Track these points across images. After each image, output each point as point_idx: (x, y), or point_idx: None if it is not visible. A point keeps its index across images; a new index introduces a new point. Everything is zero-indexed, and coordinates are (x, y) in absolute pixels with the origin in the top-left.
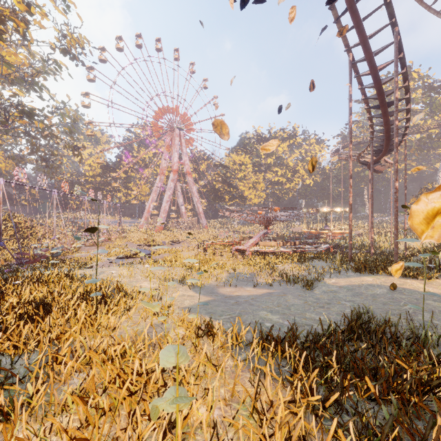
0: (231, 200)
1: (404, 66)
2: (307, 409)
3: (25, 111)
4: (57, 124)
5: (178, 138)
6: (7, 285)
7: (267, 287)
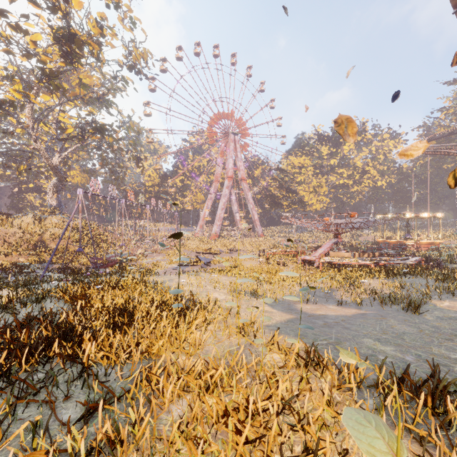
0: (290, 206)
1: None
2: None
3: (98, 127)
4: (123, 137)
5: (233, 144)
6: (91, 289)
7: (354, 306)
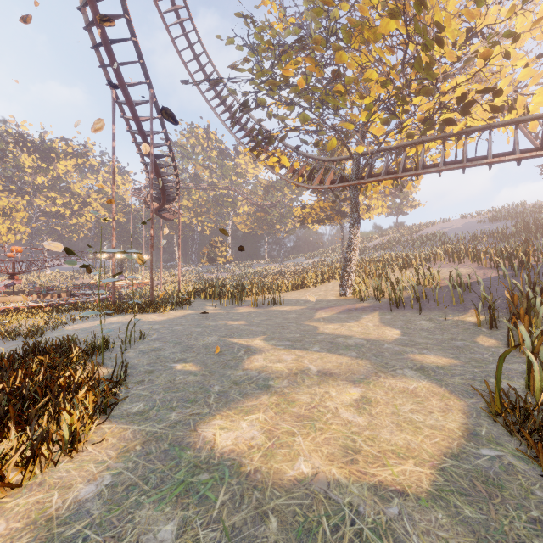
0: None
1: (164, 127)
2: None
3: None
4: None
5: None
6: None
7: None
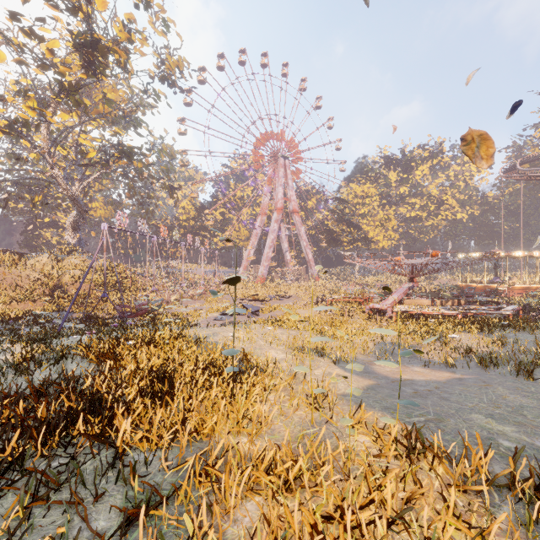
0: (351, 244)
1: None
2: None
3: (125, 150)
4: (154, 163)
5: (283, 169)
6: (121, 346)
7: (445, 369)
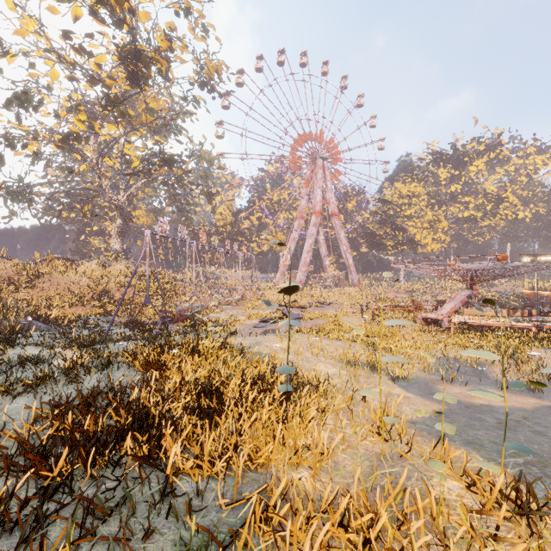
0: (396, 248)
1: None
2: None
3: (166, 158)
4: (193, 169)
5: (321, 171)
6: (165, 354)
7: (528, 393)
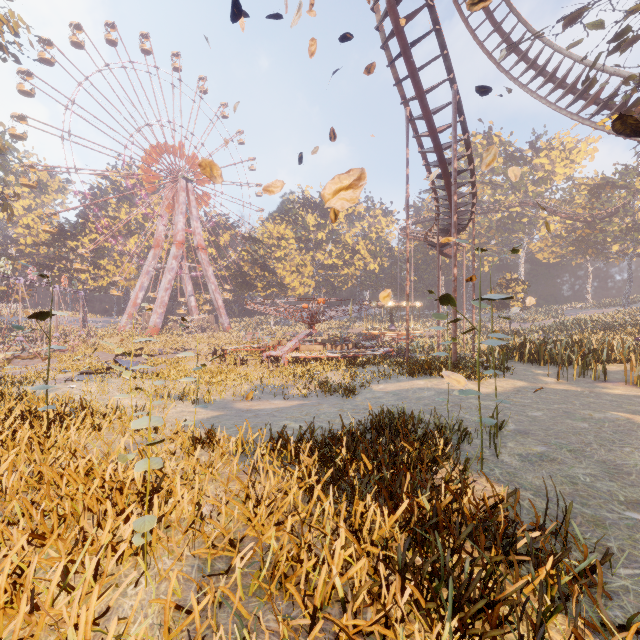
0: (266, 290)
1: (466, 131)
2: (306, 495)
3: None
4: None
5: (185, 194)
6: None
7: (300, 399)
